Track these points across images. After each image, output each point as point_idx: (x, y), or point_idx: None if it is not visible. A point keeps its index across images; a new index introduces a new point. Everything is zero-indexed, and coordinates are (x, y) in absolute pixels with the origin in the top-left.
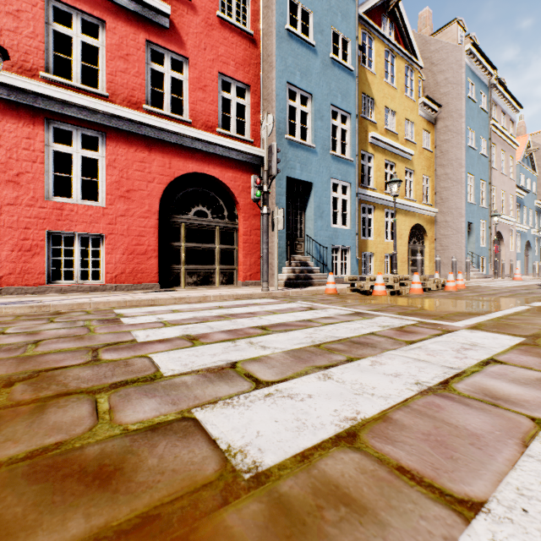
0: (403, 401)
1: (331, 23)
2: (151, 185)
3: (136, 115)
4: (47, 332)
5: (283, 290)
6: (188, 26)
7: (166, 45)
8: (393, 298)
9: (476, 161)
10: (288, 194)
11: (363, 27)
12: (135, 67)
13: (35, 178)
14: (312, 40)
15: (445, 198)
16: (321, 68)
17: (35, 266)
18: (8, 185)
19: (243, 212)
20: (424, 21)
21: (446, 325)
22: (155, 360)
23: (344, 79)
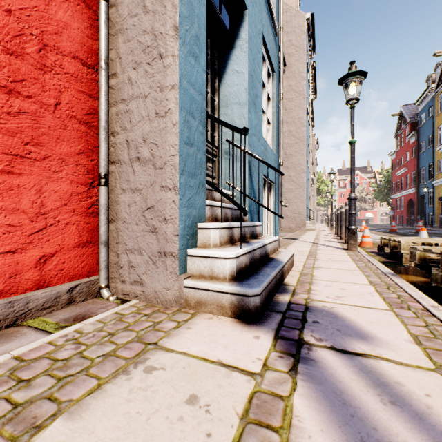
0: None
1: None
2: None
3: None
4: None
5: None
6: None
7: None
8: None
9: (307, 125)
10: None
11: None
12: None
13: None
14: None
15: (289, 153)
16: None
17: None
18: None
19: None
20: None
21: None
22: None
23: None
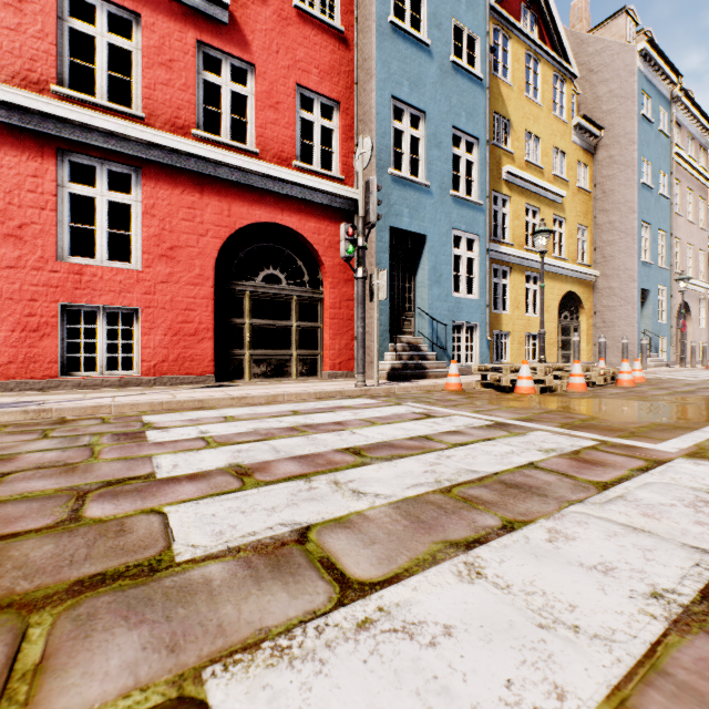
0: (649, 656)
1: (452, 13)
2: (204, 240)
3: (182, 143)
4: (27, 457)
5: (386, 385)
6: (254, 21)
7: (223, 47)
8: (545, 399)
9: (653, 203)
10: (392, 252)
11: (496, 21)
12: (182, 77)
13: (45, 231)
14: (425, 37)
15: (608, 255)
16: (438, 77)
17: (45, 352)
18: (8, 241)
19: (329, 276)
20: (579, 14)
21: (647, 448)
22: (172, 521)
23: (470, 90)
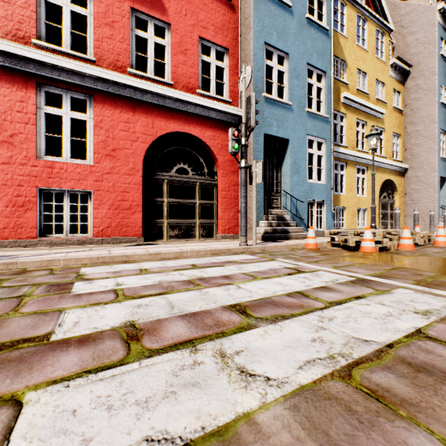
0: None
1: None
2: (135, 144)
3: (120, 77)
4: None
5: (261, 244)
6: None
7: (149, 12)
8: (385, 256)
9: None
10: (265, 151)
11: None
12: (120, 33)
13: (28, 139)
14: (288, 1)
15: (415, 154)
16: (297, 28)
17: (28, 221)
18: (3, 145)
19: (221, 169)
20: None
21: None
22: (19, 423)
23: (319, 38)
